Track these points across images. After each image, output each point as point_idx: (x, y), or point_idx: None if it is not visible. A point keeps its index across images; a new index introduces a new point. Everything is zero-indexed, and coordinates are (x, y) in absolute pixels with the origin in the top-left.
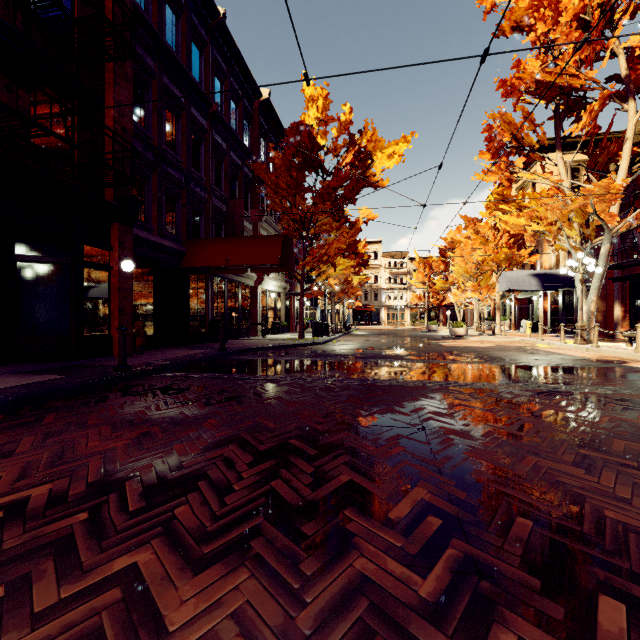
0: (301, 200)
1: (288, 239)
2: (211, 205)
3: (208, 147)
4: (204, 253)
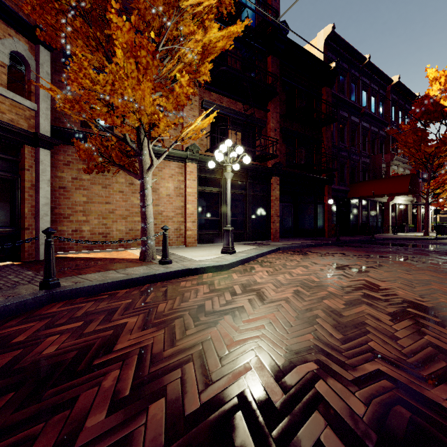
0: (425, 147)
1: (414, 176)
2: (360, 162)
3: (359, 132)
4: (359, 190)
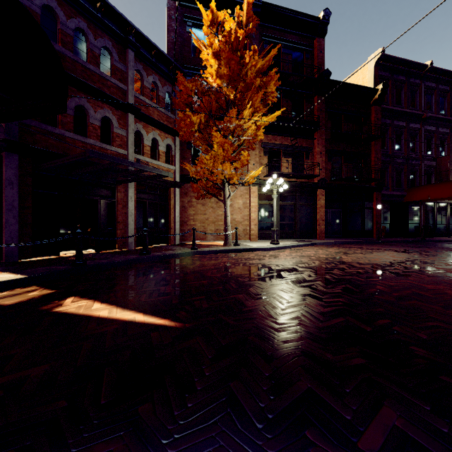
0: None
1: None
2: (423, 166)
3: (420, 137)
4: (415, 194)
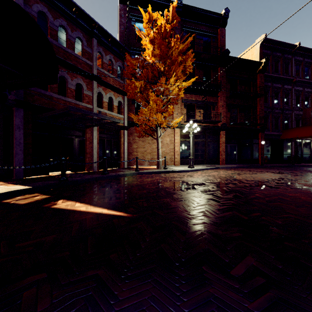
0: None
1: None
2: (293, 114)
3: (292, 94)
4: (288, 134)
